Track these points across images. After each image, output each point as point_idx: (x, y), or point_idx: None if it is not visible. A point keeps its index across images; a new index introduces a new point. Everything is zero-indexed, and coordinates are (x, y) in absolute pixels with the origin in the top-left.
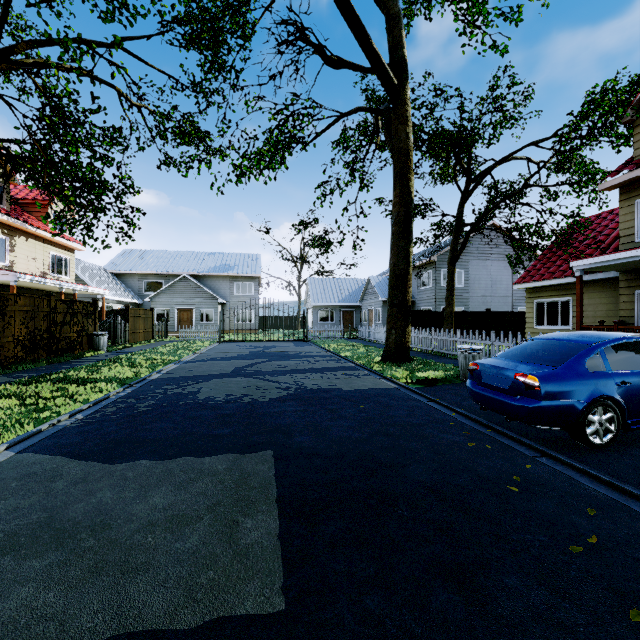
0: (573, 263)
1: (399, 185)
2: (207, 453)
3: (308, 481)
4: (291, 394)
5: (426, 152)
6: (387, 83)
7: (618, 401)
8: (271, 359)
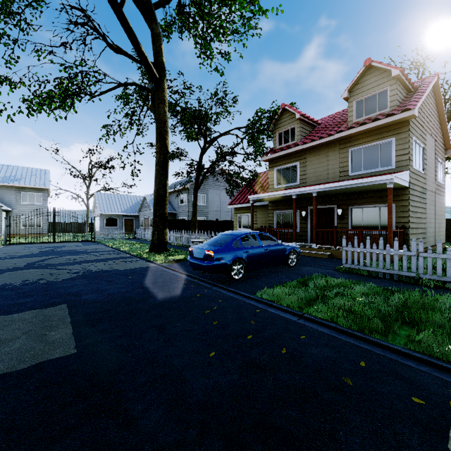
0: (249, 196)
1: (160, 141)
2: (15, 312)
3: (91, 312)
4: (80, 275)
5: (180, 120)
6: (152, 75)
7: (244, 259)
8: (62, 255)
